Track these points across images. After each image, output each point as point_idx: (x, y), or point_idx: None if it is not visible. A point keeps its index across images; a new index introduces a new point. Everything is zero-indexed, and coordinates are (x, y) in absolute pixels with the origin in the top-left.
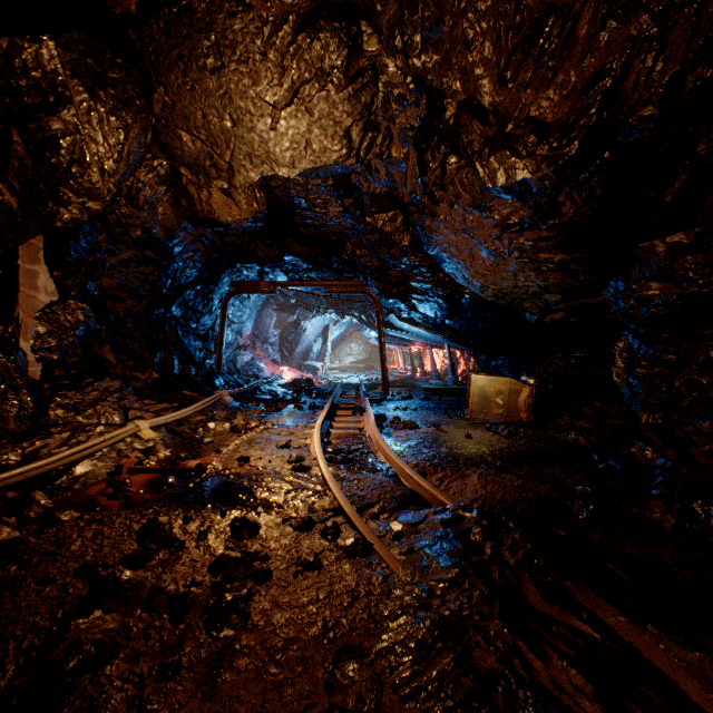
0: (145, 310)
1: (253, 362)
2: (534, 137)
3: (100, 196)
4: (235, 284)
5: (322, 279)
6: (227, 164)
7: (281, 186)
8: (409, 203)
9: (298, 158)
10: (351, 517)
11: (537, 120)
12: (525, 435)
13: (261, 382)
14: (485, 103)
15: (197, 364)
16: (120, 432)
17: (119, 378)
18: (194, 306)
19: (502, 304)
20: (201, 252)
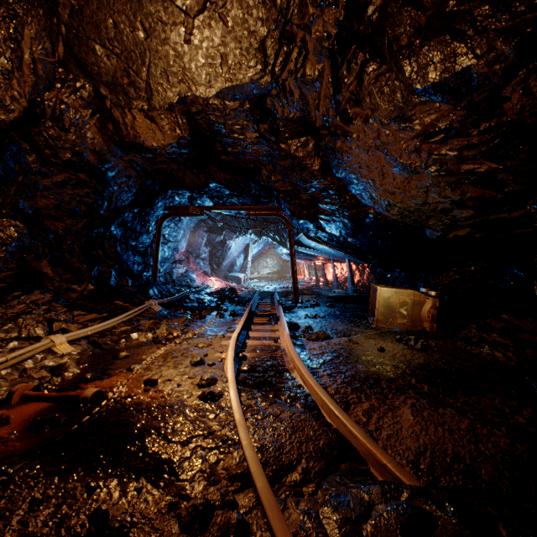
0: (84, 229)
1: (187, 274)
2: (488, 6)
3: (1, 103)
4: (168, 208)
5: (242, 203)
6: (145, 82)
7: (201, 112)
8: (321, 126)
9: (213, 76)
10: (264, 505)
11: None
12: (437, 348)
13: (190, 291)
14: None
15: (134, 276)
16: (29, 349)
17: (51, 290)
18: (132, 227)
19: (405, 222)
20: (134, 178)
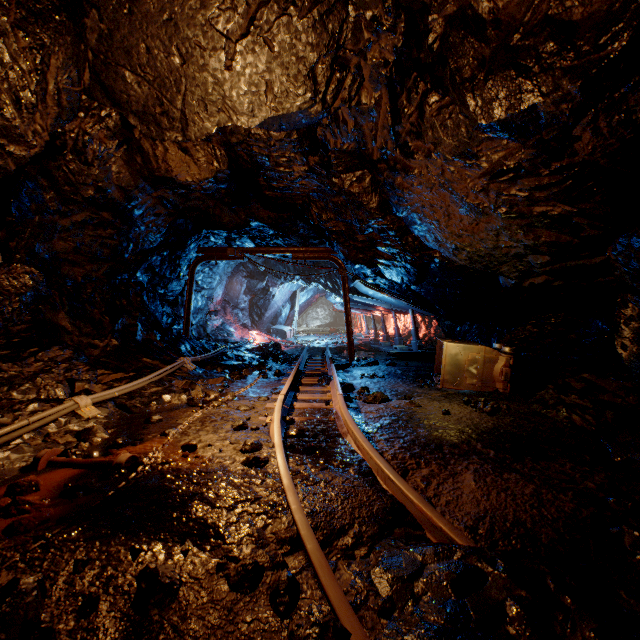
0: (106, 275)
1: (223, 327)
2: (553, 43)
3: (23, 138)
4: (202, 250)
5: (288, 245)
6: (180, 111)
7: (242, 142)
8: (378, 160)
9: (257, 105)
10: (315, 565)
11: (559, 20)
12: (509, 411)
13: (228, 347)
14: (482, 11)
15: (163, 330)
16: (52, 412)
17: (71, 346)
18: (161, 272)
19: (475, 268)
20: (164, 216)
